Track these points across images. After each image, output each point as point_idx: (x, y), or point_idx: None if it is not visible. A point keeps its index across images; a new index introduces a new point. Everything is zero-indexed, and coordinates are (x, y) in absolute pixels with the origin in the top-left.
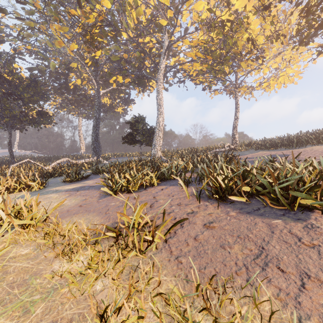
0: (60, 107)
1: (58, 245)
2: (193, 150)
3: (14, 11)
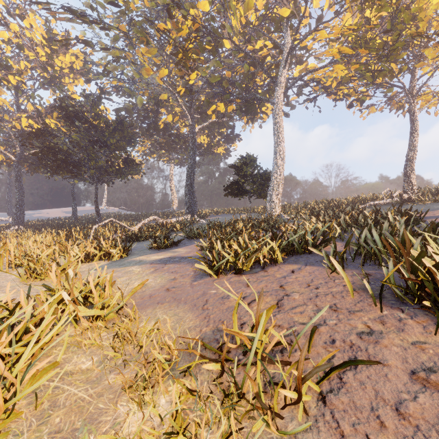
0: (149, 153)
1: (131, 360)
2: (332, 203)
3: (98, 41)
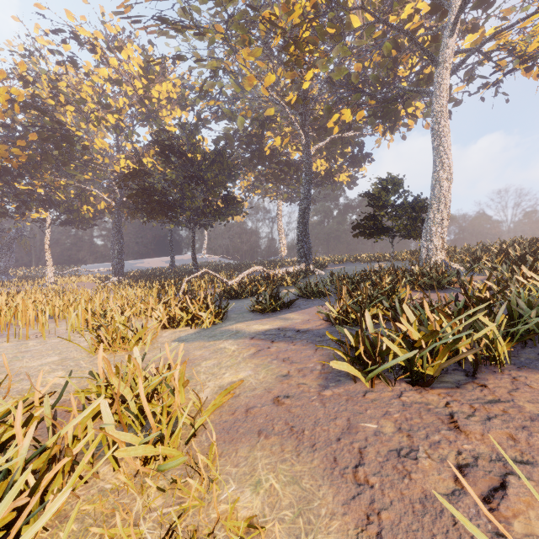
0: (253, 189)
1: None
2: (538, 243)
3: (193, 52)
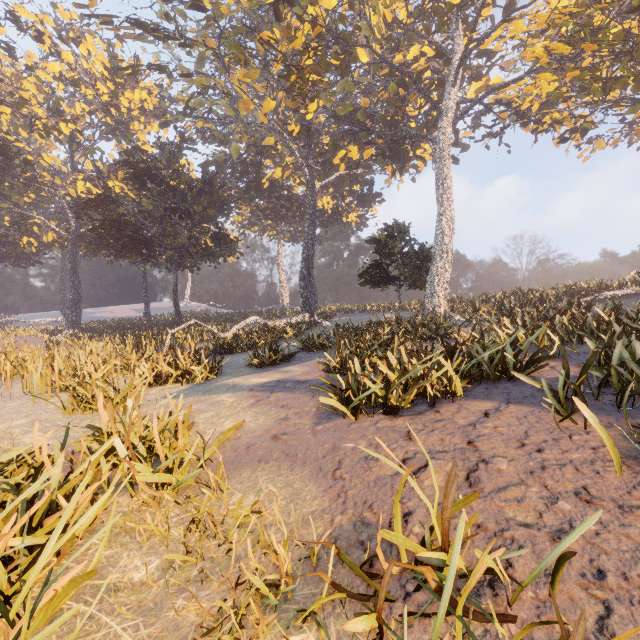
0: (249, 225)
1: (213, 570)
2: (531, 295)
3: (177, 65)
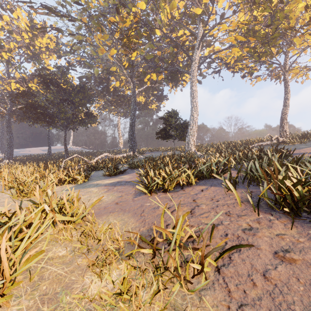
0: (103, 108)
1: (92, 249)
2: (231, 143)
3: (67, 29)
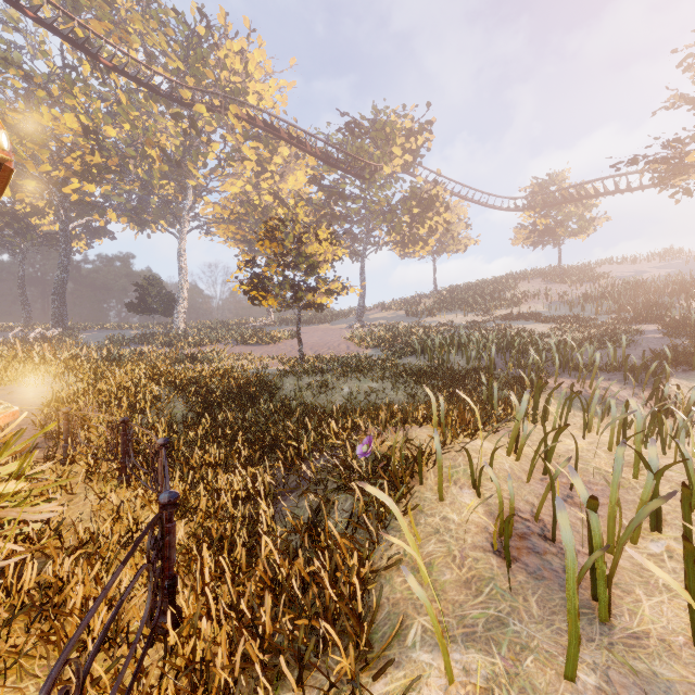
0: None
1: None
2: (223, 323)
3: None
